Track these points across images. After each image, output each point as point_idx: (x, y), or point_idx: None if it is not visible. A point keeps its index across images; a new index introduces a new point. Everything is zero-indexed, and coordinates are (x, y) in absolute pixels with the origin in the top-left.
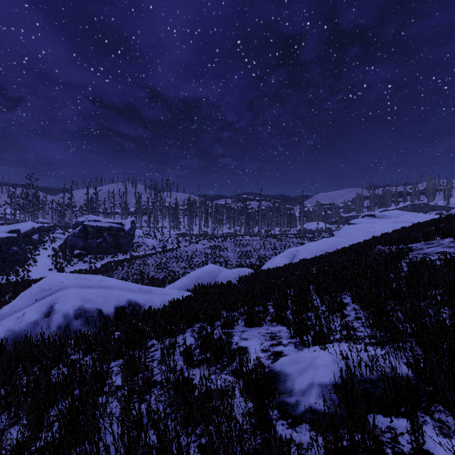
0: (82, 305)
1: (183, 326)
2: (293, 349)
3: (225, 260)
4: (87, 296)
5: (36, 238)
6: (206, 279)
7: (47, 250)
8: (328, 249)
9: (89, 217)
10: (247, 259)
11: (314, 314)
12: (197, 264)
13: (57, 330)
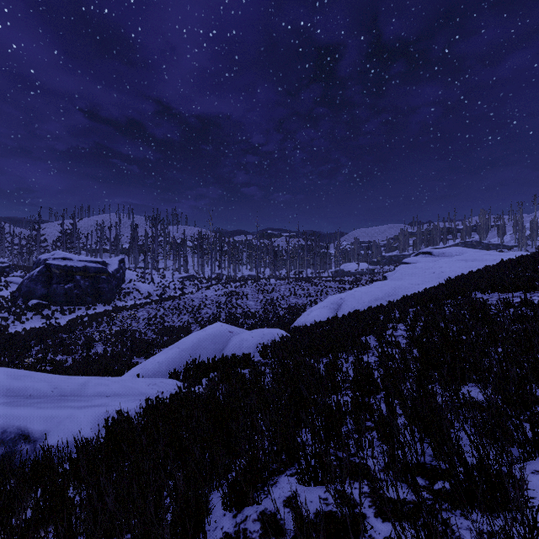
0: None
1: None
2: None
3: (244, 312)
4: None
5: None
6: (209, 349)
7: None
8: (386, 296)
9: (56, 254)
10: (274, 310)
11: None
12: (206, 318)
13: None
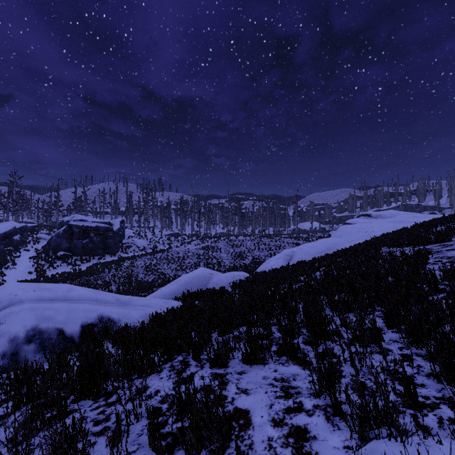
0: (38, 324)
1: (158, 362)
2: (324, 424)
3: (218, 261)
4: (45, 313)
5: (18, 239)
6: (197, 285)
7: (30, 251)
8: (327, 250)
9: (75, 217)
10: (241, 261)
11: (341, 349)
12: (189, 266)
13: (0, 360)
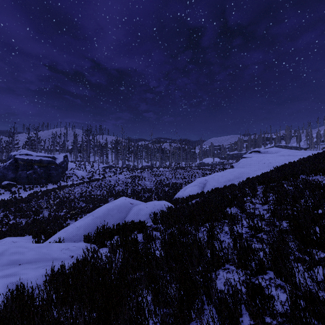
0: None
1: None
2: None
3: (143, 188)
4: None
5: None
6: (115, 216)
7: None
8: (235, 178)
9: (22, 152)
10: (162, 187)
11: None
12: (118, 192)
13: None
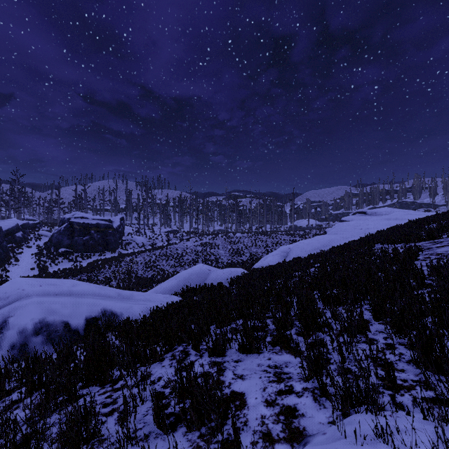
0: (45, 317)
1: (160, 351)
2: (311, 403)
3: (216, 258)
4: (51, 307)
5: (20, 236)
6: (195, 280)
7: (32, 248)
8: (322, 246)
9: (76, 214)
10: (239, 257)
11: (330, 339)
12: (187, 262)
13: (10, 351)
